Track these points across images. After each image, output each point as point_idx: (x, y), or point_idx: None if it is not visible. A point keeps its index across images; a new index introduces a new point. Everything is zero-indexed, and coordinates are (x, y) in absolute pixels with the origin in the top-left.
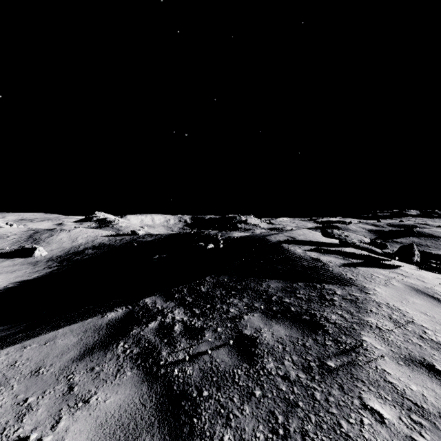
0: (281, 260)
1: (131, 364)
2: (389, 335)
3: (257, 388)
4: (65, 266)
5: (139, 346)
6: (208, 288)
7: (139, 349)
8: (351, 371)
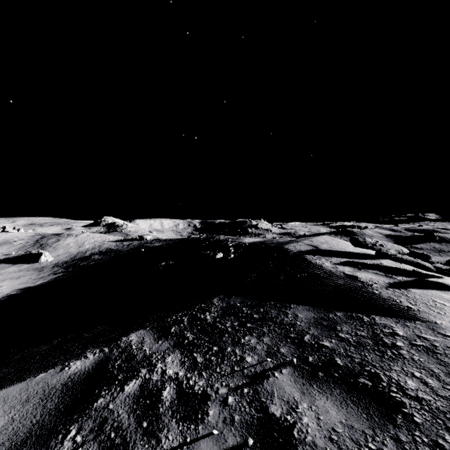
0: (307, 276)
1: None
2: None
3: None
4: (71, 272)
5: (99, 440)
6: (215, 316)
7: (98, 446)
8: None
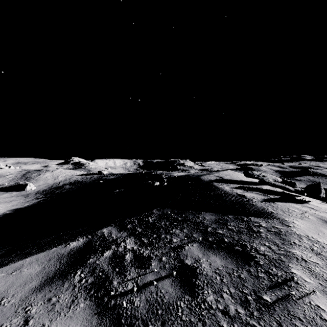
0: (213, 195)
1: (85, 294)
2: (315, 268)
3: (199, 324)
4: (49, 197)
5: (94, 276)
6: (155, 219)
7: (93, 278)
8: (287, 307)
